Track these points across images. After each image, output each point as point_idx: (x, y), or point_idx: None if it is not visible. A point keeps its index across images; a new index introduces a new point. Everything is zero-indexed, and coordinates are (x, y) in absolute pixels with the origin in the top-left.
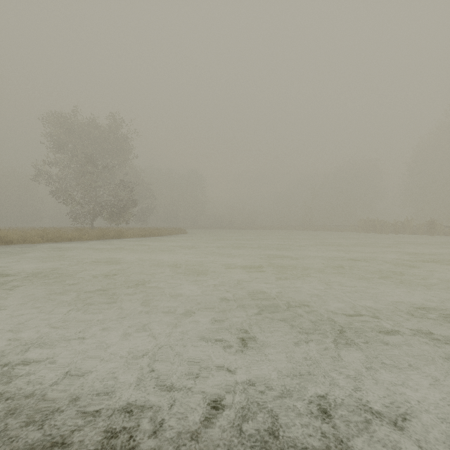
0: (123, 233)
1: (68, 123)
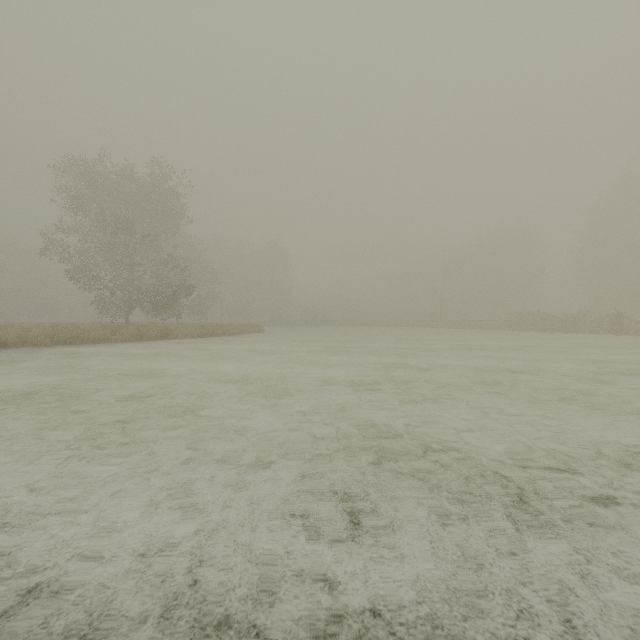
0: (171, 332)
1: (92, 172)
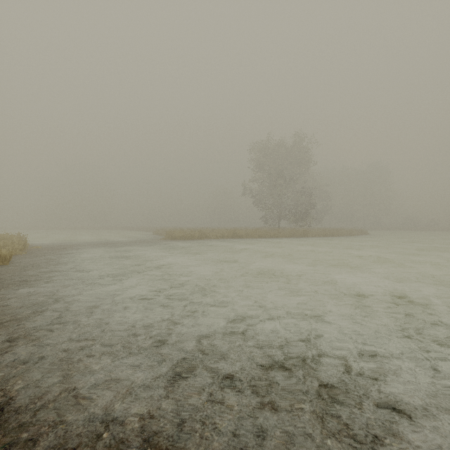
0: (308, 233)
1: (264, 149)
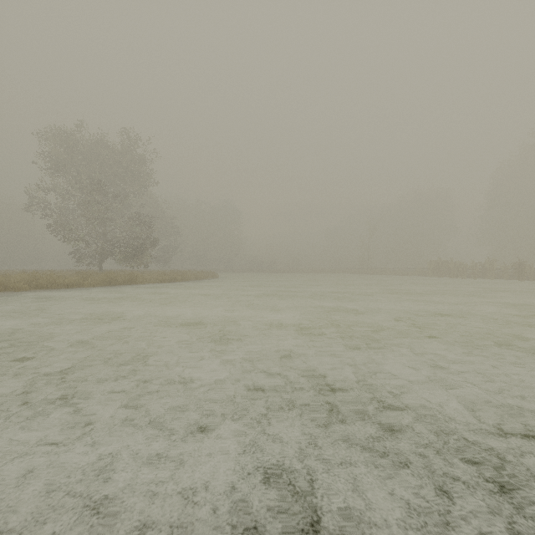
0: (136, 278)
1: (69, 140)
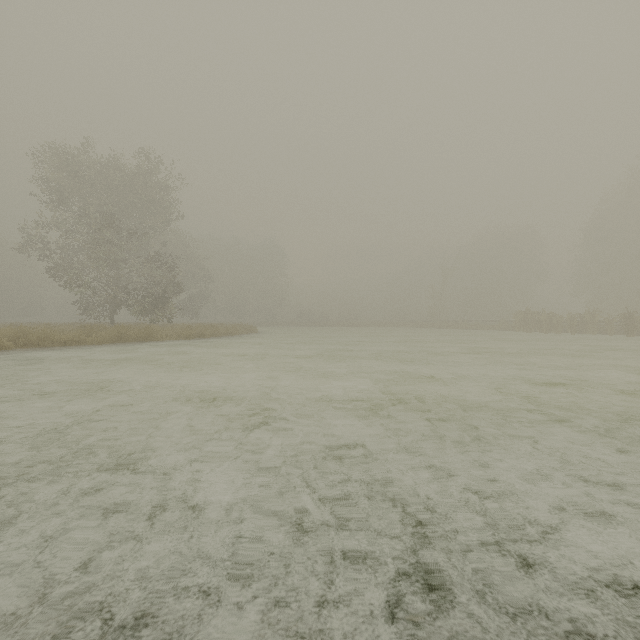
0: (153, 333)
1: (72, 162)
